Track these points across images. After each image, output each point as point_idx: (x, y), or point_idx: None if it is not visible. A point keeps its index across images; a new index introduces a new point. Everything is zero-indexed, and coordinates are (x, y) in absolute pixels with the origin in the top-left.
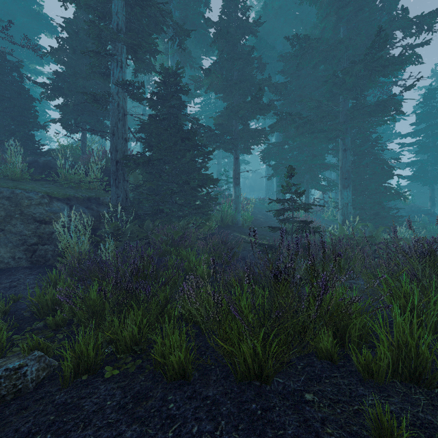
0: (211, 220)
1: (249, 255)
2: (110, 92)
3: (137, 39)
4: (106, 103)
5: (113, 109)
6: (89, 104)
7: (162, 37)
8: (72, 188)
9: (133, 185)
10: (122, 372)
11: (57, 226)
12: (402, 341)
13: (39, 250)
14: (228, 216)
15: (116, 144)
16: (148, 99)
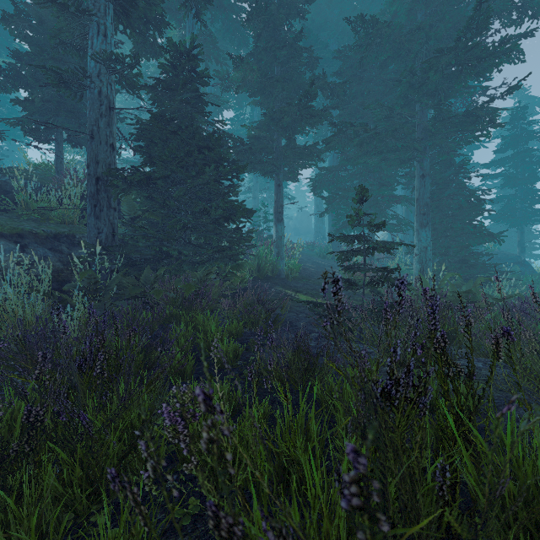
0: (243, 268)
1: (302, 324)
2: (84, 69)
3: None
4: (80, 89)
5: (91, 98)
6: (67, 102)
7: (177, 19)
8: (35, 221)
9: (128, 218)
10: None
11: None
12: None
13: None
14: (267, 264)
15: (96, 151)
16: (149, 88)
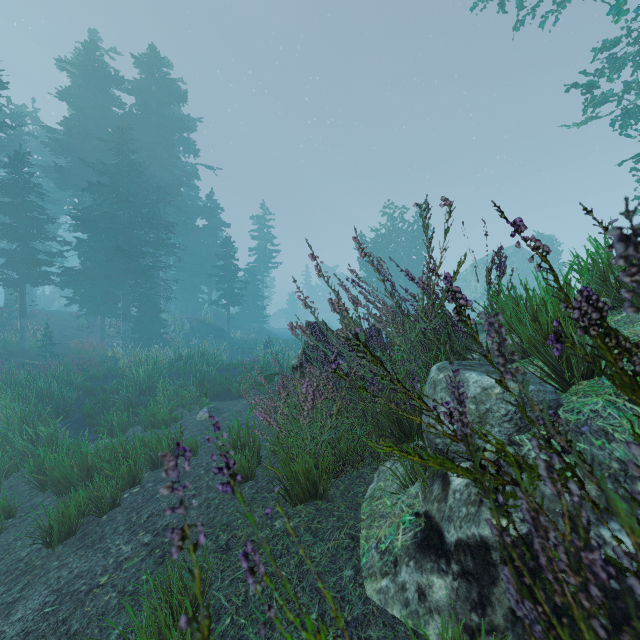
0: None
1: None
2: None
3: None
4: None
5: None
6: None
7: None
8: None
9: None
10: None
11: None
12: (36, 381)
13: None
14: (11, 345)
15: None
16: None
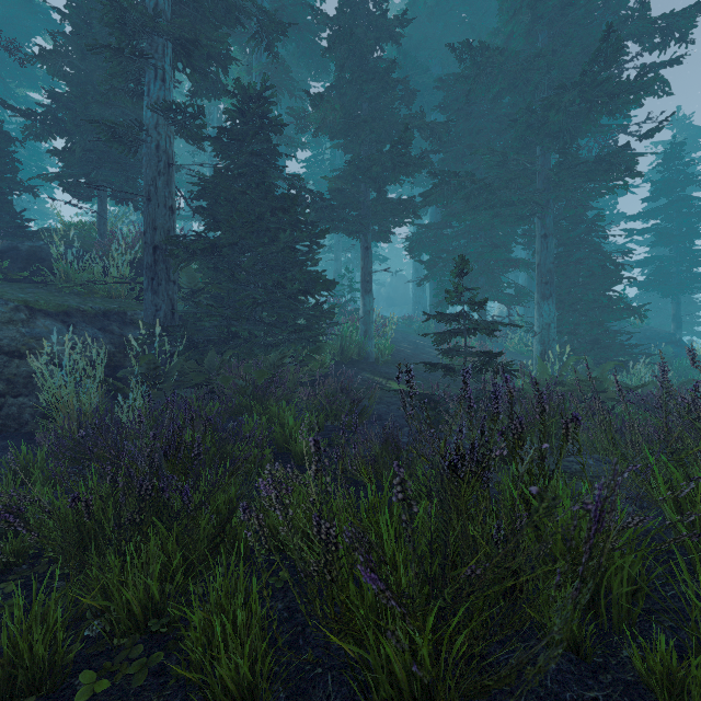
0: (324, 351)
1: (391, 415)
2: (141, 122)
3: (193, 32)
4: (135, 143)
5: (148, 153)
6: (112, 150)
7: (241, 43)
8: (79, 295)
9: (187, 291)
10: (116, 686)
11: (35, 363)
12: None
13: (7, 405)
14: (352, 345)
15: (154, 215)
16: (213, 139)
